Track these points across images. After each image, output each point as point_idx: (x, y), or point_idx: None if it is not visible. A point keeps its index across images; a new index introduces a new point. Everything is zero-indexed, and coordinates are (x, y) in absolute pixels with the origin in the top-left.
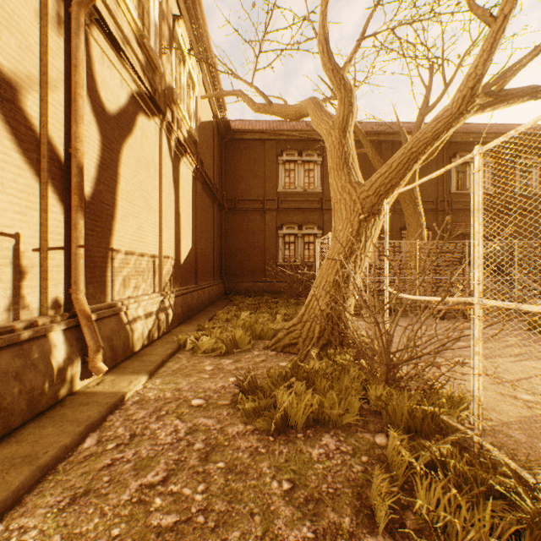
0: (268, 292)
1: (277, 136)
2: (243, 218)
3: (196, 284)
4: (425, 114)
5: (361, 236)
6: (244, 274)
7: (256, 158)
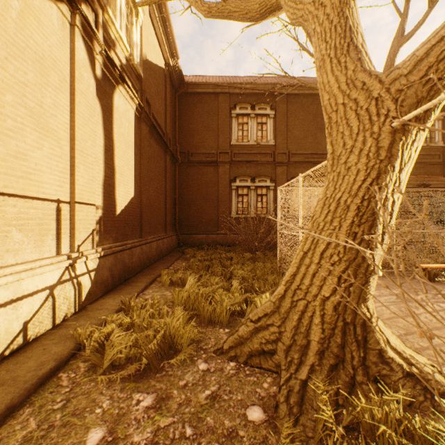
0: (221, 244)
1: (230, 89)
2: (197, 171)
3: (141, 238)
4: (401, 44)
5: (394, 159)
6: (198, 226)
7: (209, 112)
